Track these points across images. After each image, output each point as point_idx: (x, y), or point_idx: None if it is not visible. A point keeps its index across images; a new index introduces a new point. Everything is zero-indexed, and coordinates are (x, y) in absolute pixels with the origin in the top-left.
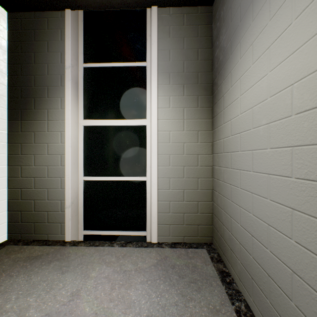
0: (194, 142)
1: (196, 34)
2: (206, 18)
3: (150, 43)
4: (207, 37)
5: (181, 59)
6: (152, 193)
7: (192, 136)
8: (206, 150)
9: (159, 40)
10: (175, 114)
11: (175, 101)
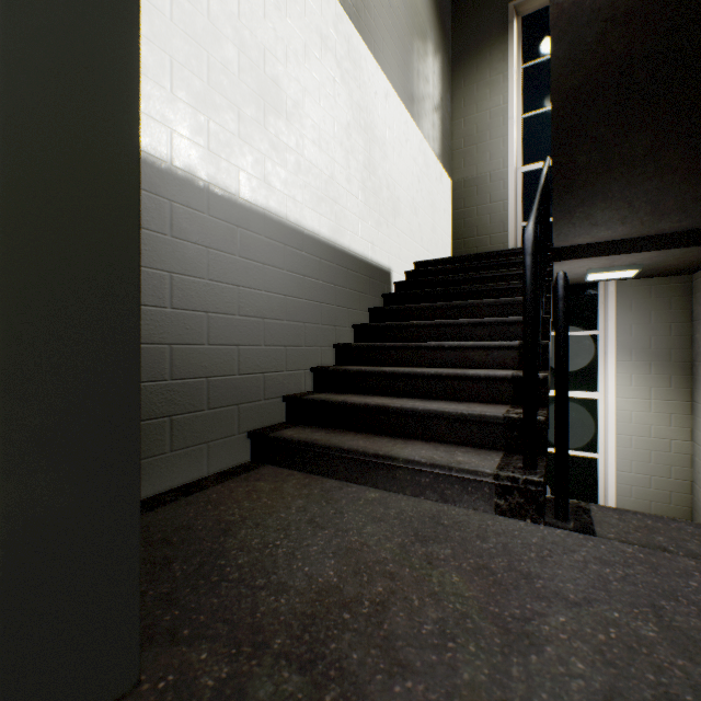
0: (664, 425)
1: (668, 307)
2: (682, 289)
3: (603, 311)
4: (684, 310)
5: (646, 334)
6: (608, 474)
7: (662, 419)
8: (682, 436)
9: (616, 315)
10: (638, 393)
11: (638, 379)
